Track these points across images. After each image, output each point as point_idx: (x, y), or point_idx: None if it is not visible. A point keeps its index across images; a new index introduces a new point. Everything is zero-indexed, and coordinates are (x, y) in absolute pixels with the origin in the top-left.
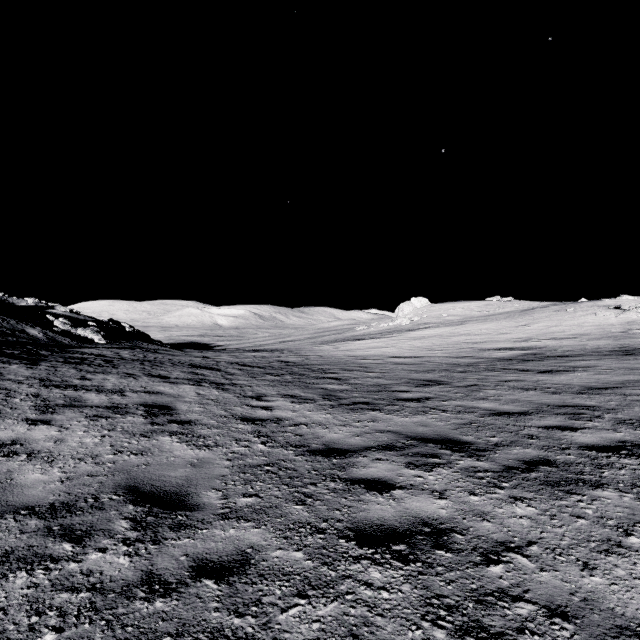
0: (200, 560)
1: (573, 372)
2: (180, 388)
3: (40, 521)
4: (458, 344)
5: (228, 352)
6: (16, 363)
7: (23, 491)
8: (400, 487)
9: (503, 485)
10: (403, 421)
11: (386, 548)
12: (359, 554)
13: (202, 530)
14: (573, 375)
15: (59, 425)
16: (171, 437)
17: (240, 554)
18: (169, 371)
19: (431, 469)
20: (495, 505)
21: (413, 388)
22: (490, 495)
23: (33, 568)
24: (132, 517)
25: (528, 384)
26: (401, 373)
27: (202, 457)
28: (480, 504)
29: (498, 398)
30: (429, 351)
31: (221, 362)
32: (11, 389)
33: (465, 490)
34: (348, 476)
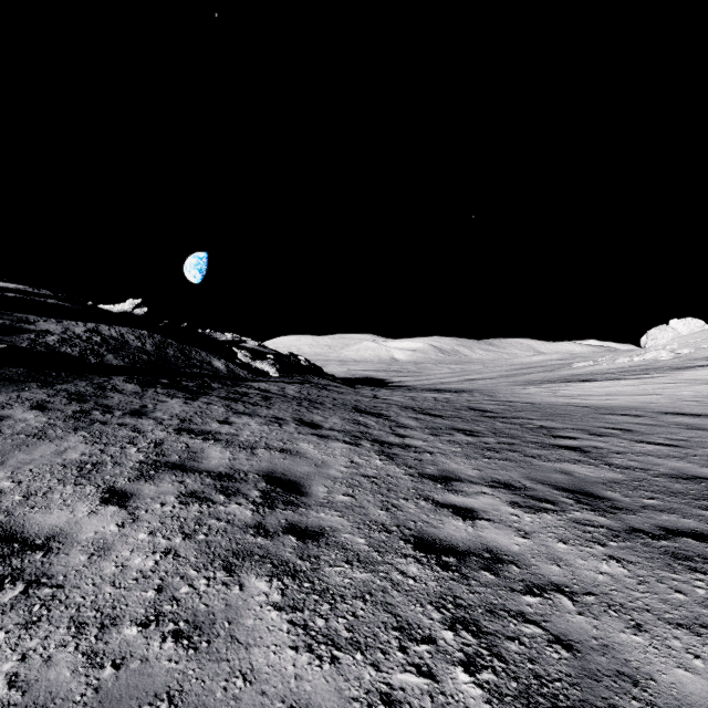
0: None
1: None
2: (328, 447)
3: None
4: None
5: (403, 391)
6: (178, 397)
7: None
8: None
9: None
10: None
11: None
12: None
13: None
14: None
15: (132, 509)
16: (270, 582)
17: None
18: (325, 416)
19: None
20: None
21: None
22: None
23: None
24: None
25: None
26: None
27: (306, 701)
28: None
29: None
30: None
31: (392, 406)
32: (143, 432)
33: None
34: None
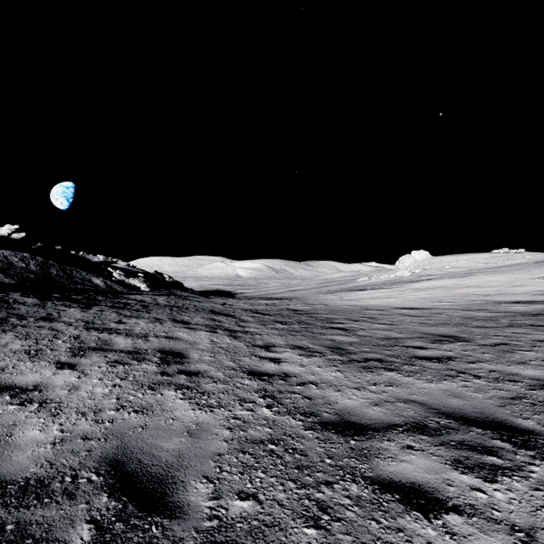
0: None
1: None
2: (196, 334)
3: (0, 510)
4: (467, 296)
5: (245, 299)
6: (75, 307)
7: (11, 455)
8: (455, 509)
9: None
10: (428, 388)
11: None
12: None
13: None
14: None
15: (81, 370)
16: (176, 391)
17: None
18: (191, 317)
19: (493, 477)
20: None
21: (429, 344)
22: None
23: None
24: (99, 519)
25: None
26: (411, 326)
27: (202, 421)
28: None
29: (542, 363)
30: (436, 303)
31: (237, 309)
32: (60, 330)
33: None
34: (373, 474)
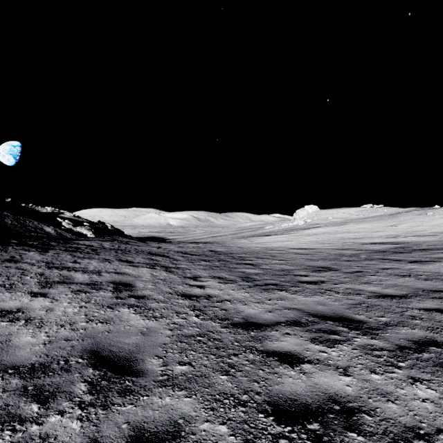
0: (138, 429)
1: (438, 262)
2: (140, 270)
3: (20, 380)
4: (342, 239)
5: (176, 244)
6: (33, 251)
7: (15, 352)
8: (308, 361)
9: (400, 364)
10: (305, 300)
11: (301, 426)
12: (277, 432)
13: (143, 397)
14: (439, 265)
15: (52, 297)
16: (129, 309)
17: (173, 425)
18: (134, 257)
19: (333, 345)
20: (396, 385)
21: (310, 273)
22: (390, 374)
23: (3, 428)
24: (90, 380)
25: (403, 271)
26: (300, 261)
27: (150, 326)
28: (382, 383)
29: (380, 283)
30: (320, 244)
31: (170, 251)
32: (26, 269)
33: (366, 368)
34: (264, 348)
